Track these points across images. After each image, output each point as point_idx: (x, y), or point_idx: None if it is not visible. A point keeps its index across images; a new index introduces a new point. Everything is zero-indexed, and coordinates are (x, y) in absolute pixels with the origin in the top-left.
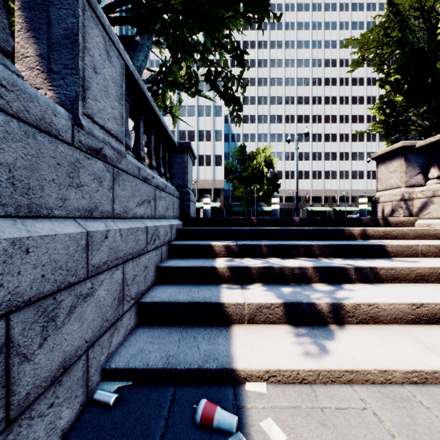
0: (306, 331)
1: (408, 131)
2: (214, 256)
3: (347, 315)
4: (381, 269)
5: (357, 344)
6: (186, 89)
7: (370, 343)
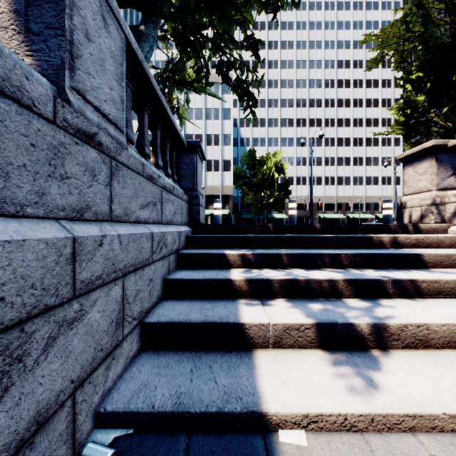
0: (344, 358)
1: (429, 133)
2: (228, 267)
3: (391, 338)
4: (423, 281)
5: (410, 376)
6: (194, 88)
7: (427, 375)
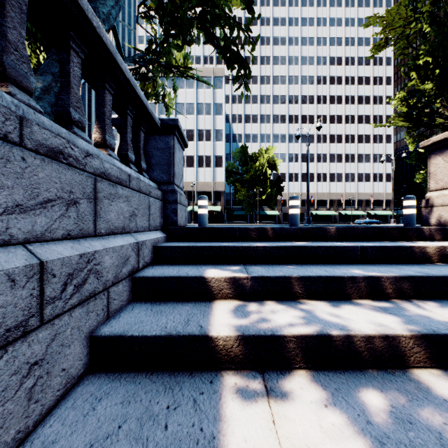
0: None
1: (434, 125)
2: (209, 298)
3: None
4: None
5: None
6: (181, 72)
7: None
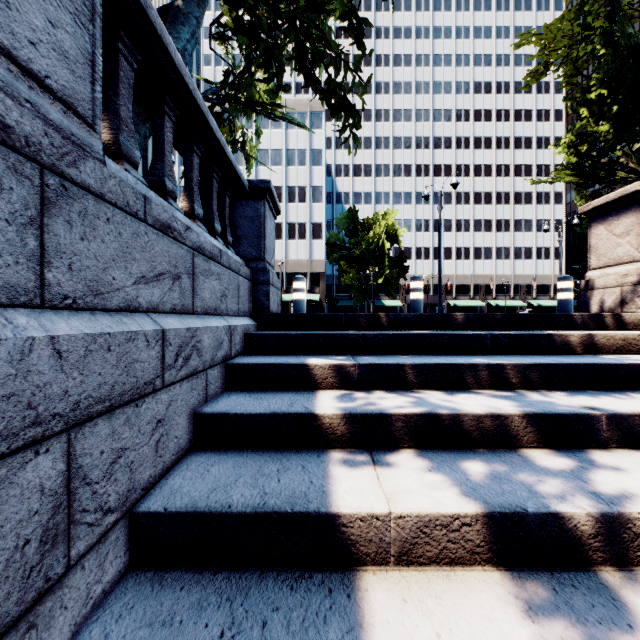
0: (548, 595)
1: (614, 180)
2: (312, 387)
3: (636, 544)
4: None
5: None
6: (267, 112)
7: None
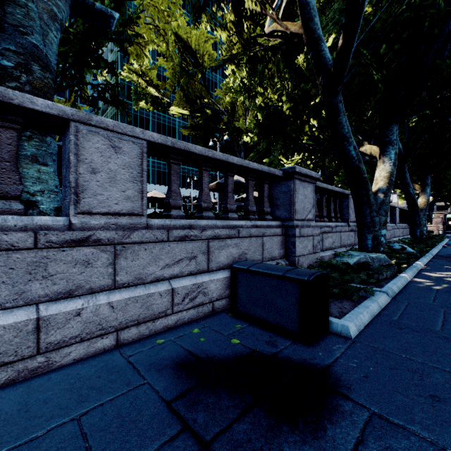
0: None
1: None
2: None
3: None
4: None
5: None
6: None
7: None
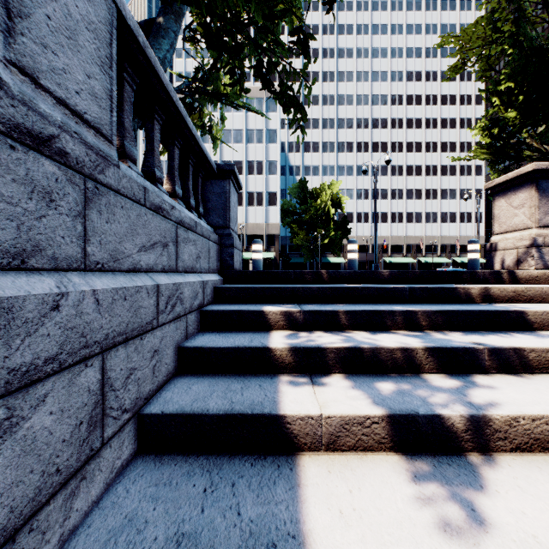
0: (429, 469)
1: (521, 158)
2: (267, 329)
3: (495, 437)
4: (531, 351)
5: (530, 501)
6: (230, 102)
7: None
